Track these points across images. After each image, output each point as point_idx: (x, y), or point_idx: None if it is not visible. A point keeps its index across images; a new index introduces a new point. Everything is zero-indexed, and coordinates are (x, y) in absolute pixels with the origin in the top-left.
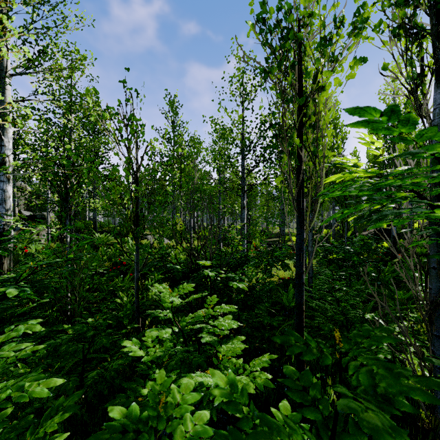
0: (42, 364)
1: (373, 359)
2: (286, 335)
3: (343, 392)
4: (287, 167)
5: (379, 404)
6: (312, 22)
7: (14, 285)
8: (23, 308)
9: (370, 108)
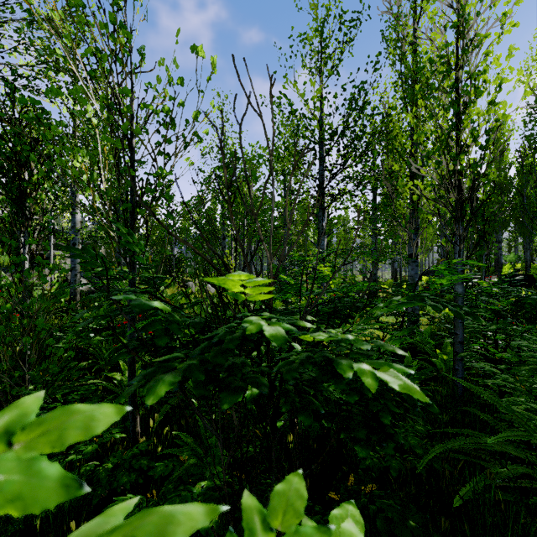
0: None
1: None
2: None
3: None
4: None
5: None
6: None
7: None
8: None
9: None
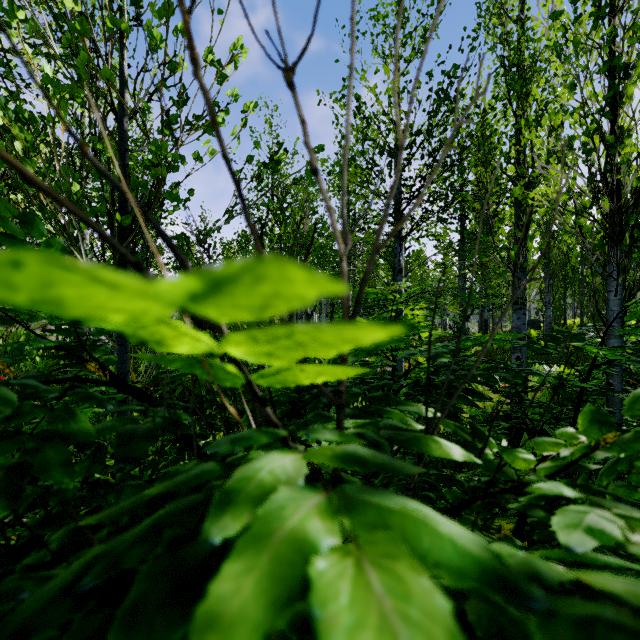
0: None
1: None
2: None
3: None
4: None
5: None
6: None
7: None
8: None
9: None
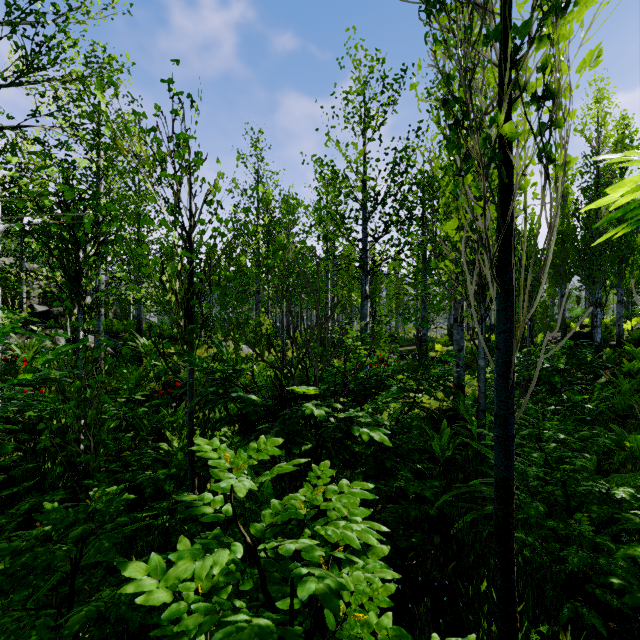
0: None
1: None
2: None
3: None
4: (476, 192)
5: None
6: None
7: None
8: (3, 459)
9: None
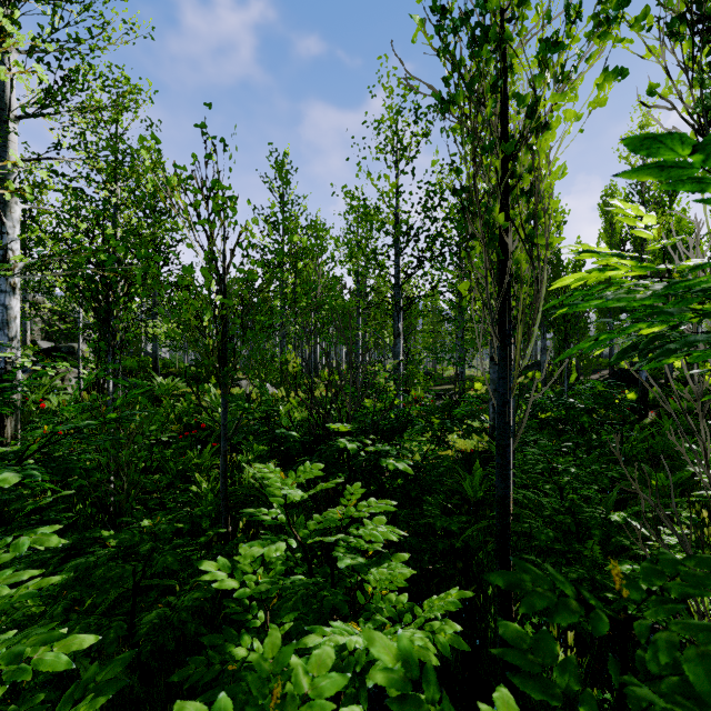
0: (63, 600)
1: (706, 629)
2: (514, 572)
3: (649, 699)
4: (481, 263)
5: (702, 710)
6: (525, 15)
7: (14, 466)
8: (35, 500)
9: (672, 138)
